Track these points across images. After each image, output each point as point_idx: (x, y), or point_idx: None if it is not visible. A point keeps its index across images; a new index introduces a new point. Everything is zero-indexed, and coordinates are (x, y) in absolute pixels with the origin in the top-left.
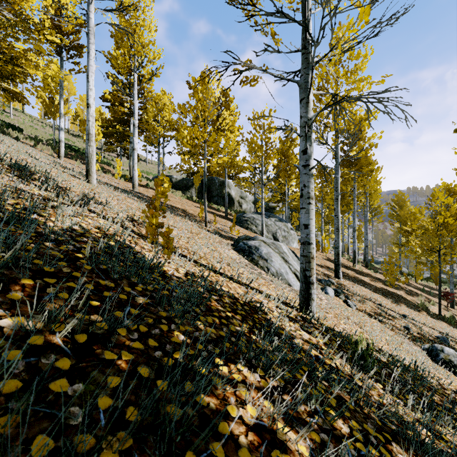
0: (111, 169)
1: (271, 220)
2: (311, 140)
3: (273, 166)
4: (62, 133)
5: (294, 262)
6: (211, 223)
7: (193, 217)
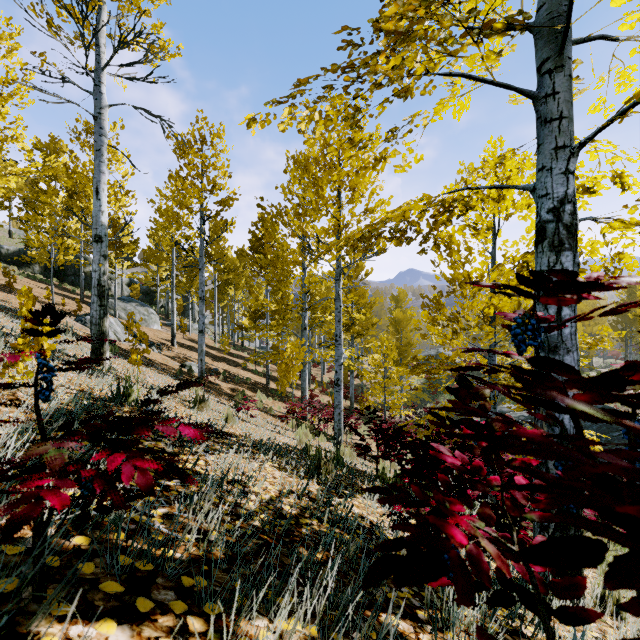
0: None
1: (132, 304)
2: None
3: (143, 250)
4: None
5: (117, 327)
6: (60, 305)
7: (39, 299)
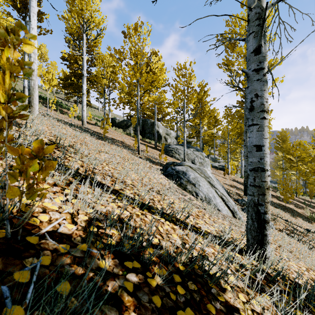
0: (70, 112)
1: (190, 150)
2: (265, 37)
3: (190, 110)
4: (26, 81)
5: (219, 186)
6: (143, 151)
7: (129, 147)
